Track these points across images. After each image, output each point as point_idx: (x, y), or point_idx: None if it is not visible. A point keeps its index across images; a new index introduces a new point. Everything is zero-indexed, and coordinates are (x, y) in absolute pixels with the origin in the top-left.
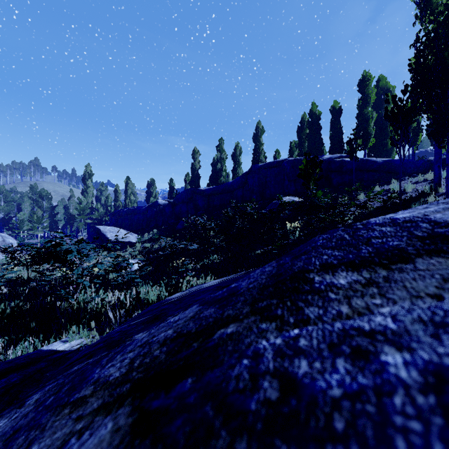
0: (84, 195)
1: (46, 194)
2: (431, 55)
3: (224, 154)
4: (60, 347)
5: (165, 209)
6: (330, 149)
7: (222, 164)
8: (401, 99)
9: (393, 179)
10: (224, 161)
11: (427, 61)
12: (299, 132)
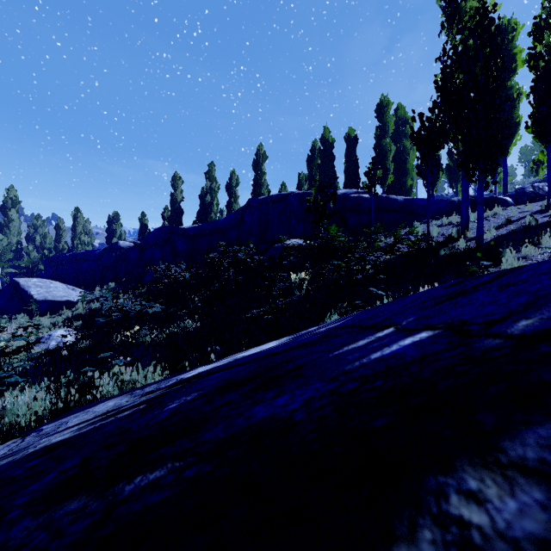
0: (4, 232)
1: None
2: (458, 72)
3: (215, 184)
4: None
5: (129, 254)
6: (345, 184)
7: (212, 196)
8: (430, 118)
9: (416, 221)
10: (215, 193)
11: (454, 80)
12: (310, 162)
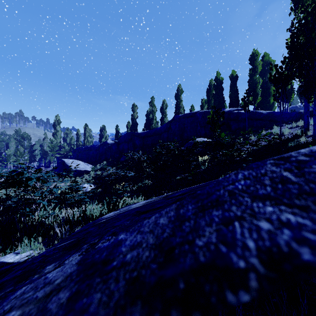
0: (54, 137)
1: (27, 136)
2: (302, 36)
3: (154, 108)
4: (11, 259)
5: (112, 147)
6: (230, 104)
7: (153, 115)
8: (281, 67)
9: (275, 125)
10: (154, 113)
11: (299, 41)
12: (208, 92)
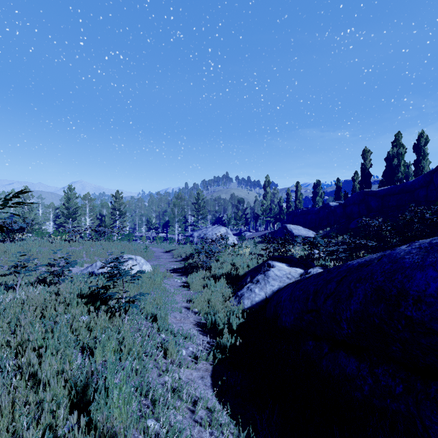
0: (264, 199)
1: (241, 200)
2: None
3: (401, 149)
4: None
5: (336, 210)
6: None
7: (399, 160)
8: None
9: None
10: (401, 156)
11: None
12: None
